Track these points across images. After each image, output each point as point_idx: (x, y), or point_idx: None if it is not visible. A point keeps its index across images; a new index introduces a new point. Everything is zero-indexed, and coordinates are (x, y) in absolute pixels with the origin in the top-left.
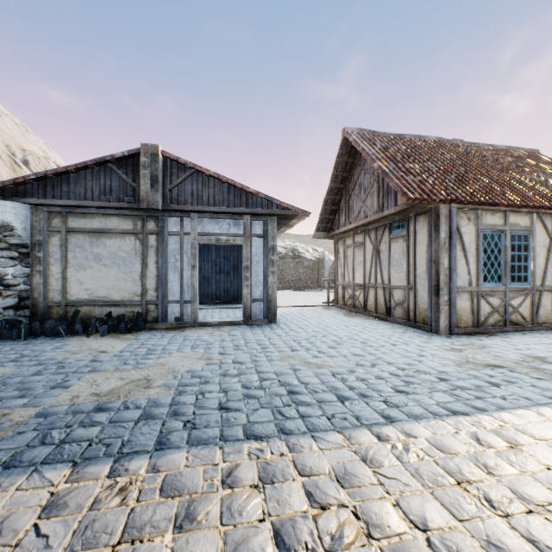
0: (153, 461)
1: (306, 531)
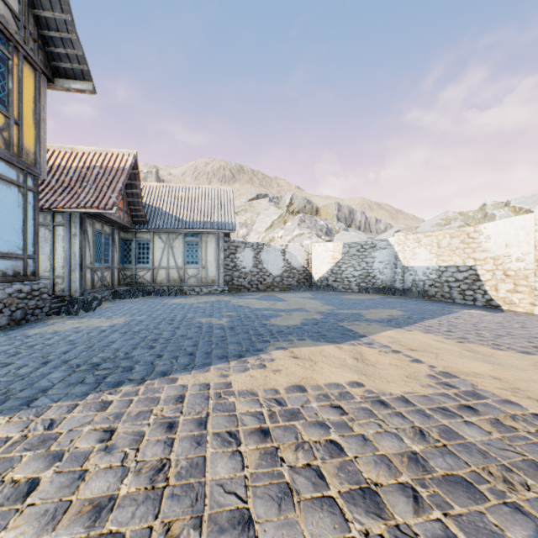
0: (536, 519)
1: (321, 450)
